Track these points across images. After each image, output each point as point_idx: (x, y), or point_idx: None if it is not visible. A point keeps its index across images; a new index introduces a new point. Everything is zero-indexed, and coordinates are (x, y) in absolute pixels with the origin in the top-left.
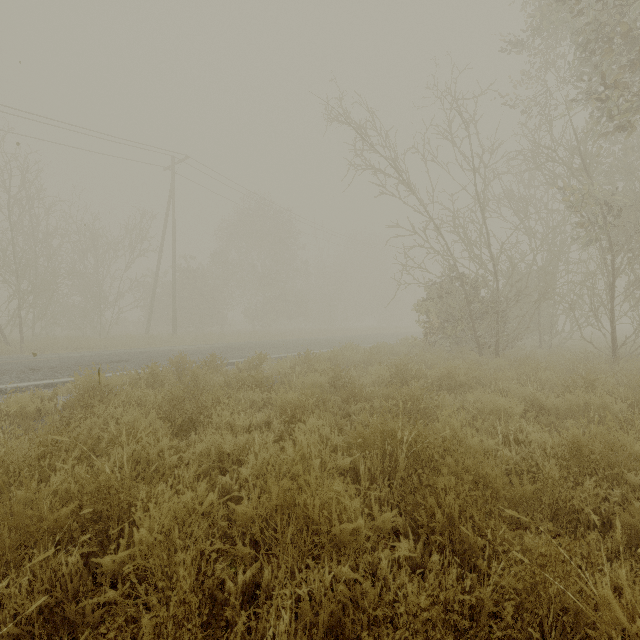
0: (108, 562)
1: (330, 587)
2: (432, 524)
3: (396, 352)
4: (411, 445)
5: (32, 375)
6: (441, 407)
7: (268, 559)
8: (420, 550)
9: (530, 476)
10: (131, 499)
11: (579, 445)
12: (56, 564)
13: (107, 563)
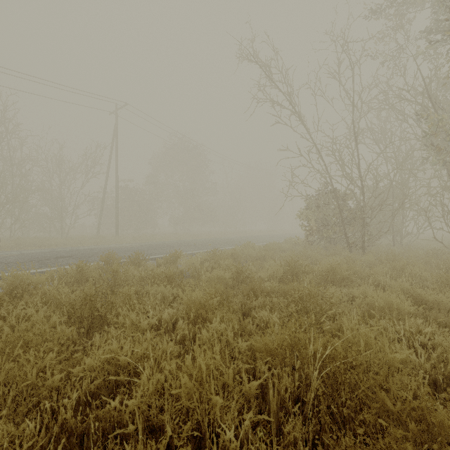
0: None
1: None
2: None
3: (283, 249)
4: (324, 362)
5: None
6: (335, 304)
7: None
8: None
9: None
10: None
11: None
12: None
13: None
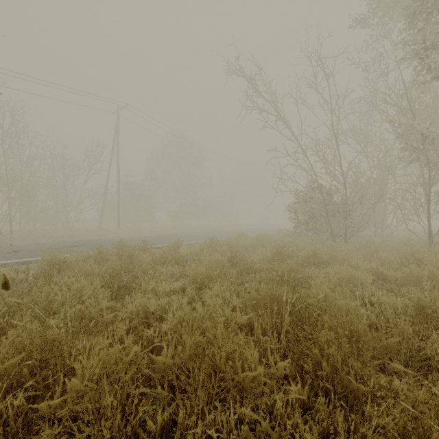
0: (45, 407)
1: (234, 425)
2: (320, 372)
3: (274, 240)
4: (293, 306)
5: (14, 255)
6: (311, 277)
7: (183, 397)
8: (307, 392)
9: (388, 330)
10: (71, 350)
11: (423, 306)
12: (3, 407)
13: (44, 408)
